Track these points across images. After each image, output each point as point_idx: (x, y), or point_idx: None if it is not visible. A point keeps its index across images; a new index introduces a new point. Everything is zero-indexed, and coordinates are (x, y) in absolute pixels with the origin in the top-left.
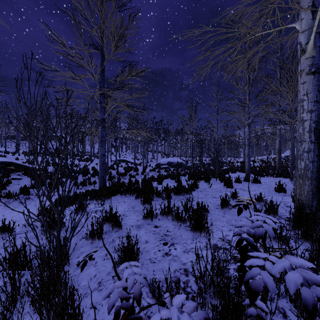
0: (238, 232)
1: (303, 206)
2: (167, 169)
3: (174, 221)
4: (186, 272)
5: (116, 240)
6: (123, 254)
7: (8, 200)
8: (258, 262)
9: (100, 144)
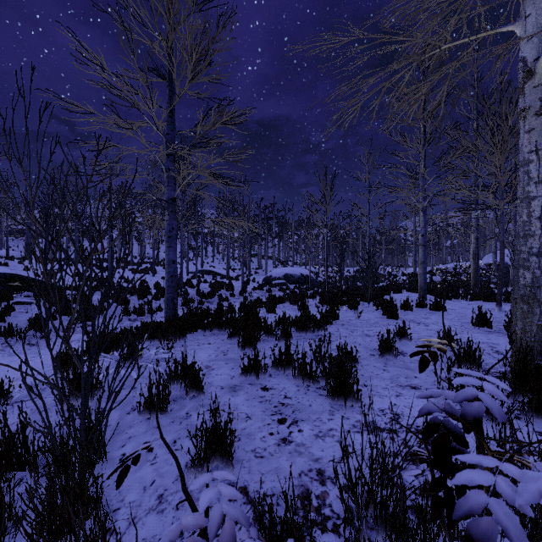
0: (427, 409)
1: (530, 353)
2: (283, 286)
3: (298, 378)
4: (321, 477)
5: (192, 414)
6: (205, 442)
7: (7, 340)
8: (481, 478)
9: (168, 242)
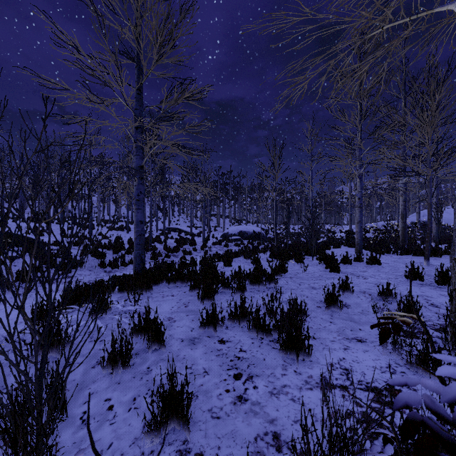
0: (403, 401)
1: None
2: (238, 241)
3: (252, 331)
4: (277, 442)
5: (153, 369)
6: (161, 406)
7: None
8: None
9: (136, 205)
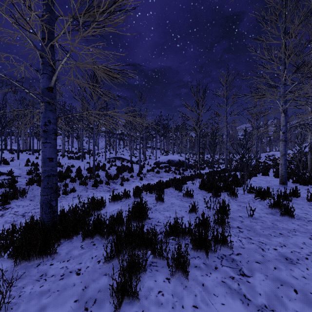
0: None
1: None
2: (167, 168)
3: None
4: None
5: None
6: None
7: None
8: None
9: (43, 137)
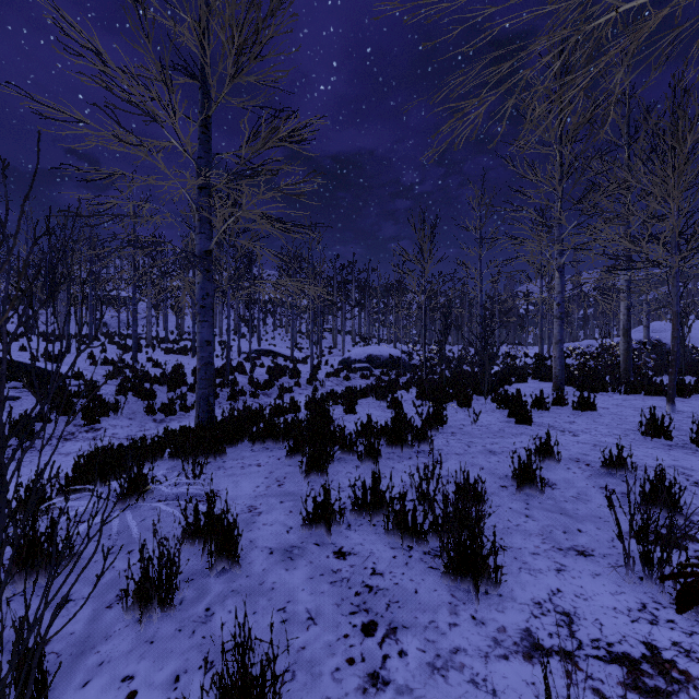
0: None
1: None
2: (366, 371)
3: (393, 534)
4: None
5: (216, 612)
6: None
7: None
8: None
9: (200, 315)
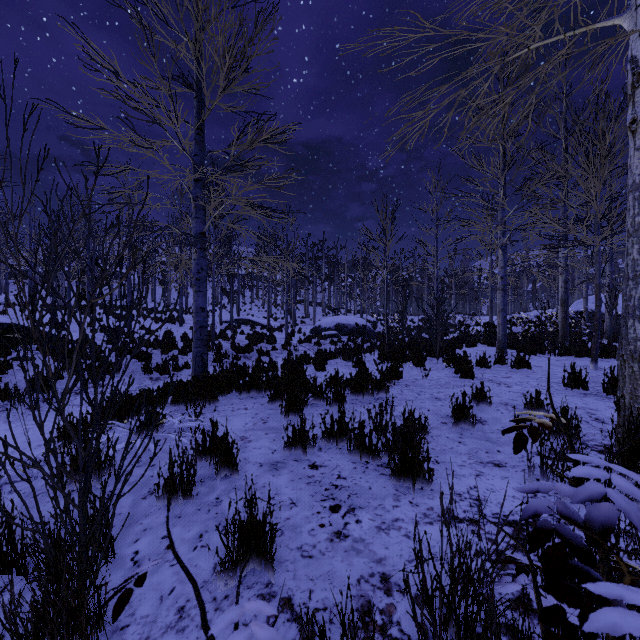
0: (533, 508)
1: None
2: (334, 338)
3: (354, 453)
4: (385, 584)
5: (224, 500)
6: (238, 539)
7: (3, 403)
8: (628, 623)
9: (196, 286)
